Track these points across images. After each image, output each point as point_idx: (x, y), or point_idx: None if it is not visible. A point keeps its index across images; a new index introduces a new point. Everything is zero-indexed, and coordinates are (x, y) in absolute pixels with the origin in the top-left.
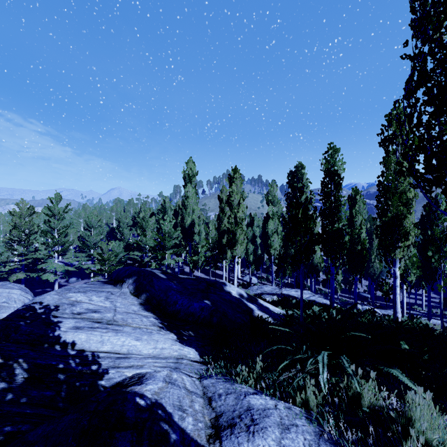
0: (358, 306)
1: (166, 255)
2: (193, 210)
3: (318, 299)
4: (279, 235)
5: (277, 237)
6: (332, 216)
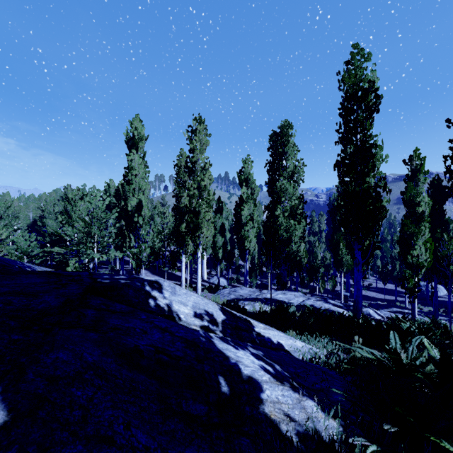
0: None
1: (95, 248)
2: (139, 187)
3: (317, 303)
4: (255, 223)
5: (253, 225)
6: (365, 163)
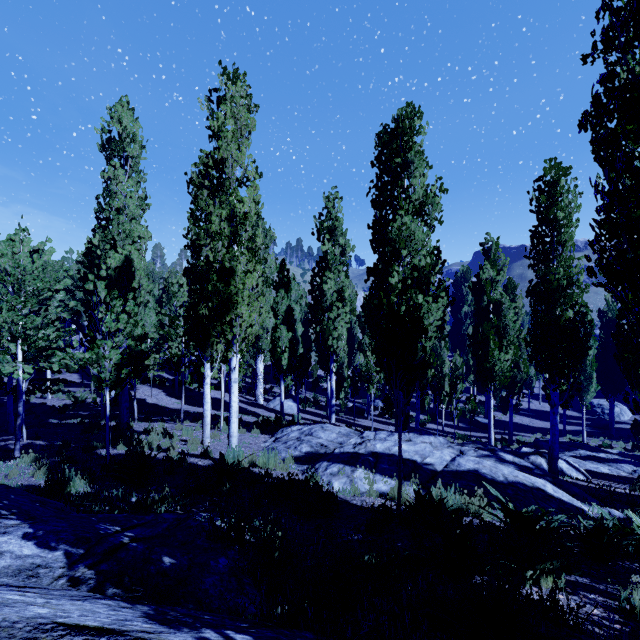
0: (540, 463)
1: (19, 352)
2: (126, 232)
3: (485, 466)
4: (347, 305)
5: (343, 309)
6: None
